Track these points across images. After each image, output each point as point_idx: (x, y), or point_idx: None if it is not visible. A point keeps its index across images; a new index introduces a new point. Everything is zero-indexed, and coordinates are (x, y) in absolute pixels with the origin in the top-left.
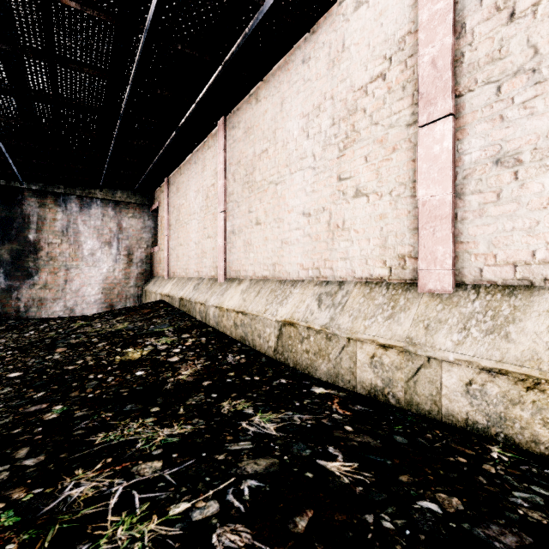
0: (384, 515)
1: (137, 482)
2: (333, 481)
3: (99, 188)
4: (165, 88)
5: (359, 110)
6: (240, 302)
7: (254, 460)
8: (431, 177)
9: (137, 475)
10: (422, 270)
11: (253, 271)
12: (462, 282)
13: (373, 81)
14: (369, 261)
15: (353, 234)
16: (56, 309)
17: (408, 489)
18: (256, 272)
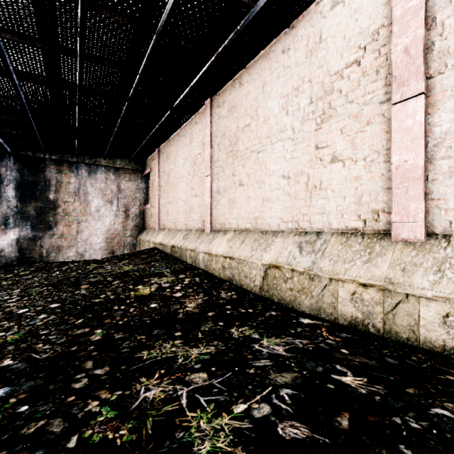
0: (409, 418)
1: (195, 388)
2: (353, 391)
3: (103, 157)
4: (166, 76)
5: (336, 91)
6: (227, 249)
7: (279, 374)
8: (404, 146)
9: (192, 383)
10: (395, 222)
11: (237, 224)
12: (433, 232)
13: (348, 66)
14: (344, 215)
15: (330, 193)
16: (70, 254)
17: (418, 399)
18: (240, 224)
